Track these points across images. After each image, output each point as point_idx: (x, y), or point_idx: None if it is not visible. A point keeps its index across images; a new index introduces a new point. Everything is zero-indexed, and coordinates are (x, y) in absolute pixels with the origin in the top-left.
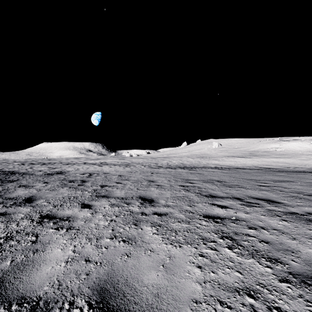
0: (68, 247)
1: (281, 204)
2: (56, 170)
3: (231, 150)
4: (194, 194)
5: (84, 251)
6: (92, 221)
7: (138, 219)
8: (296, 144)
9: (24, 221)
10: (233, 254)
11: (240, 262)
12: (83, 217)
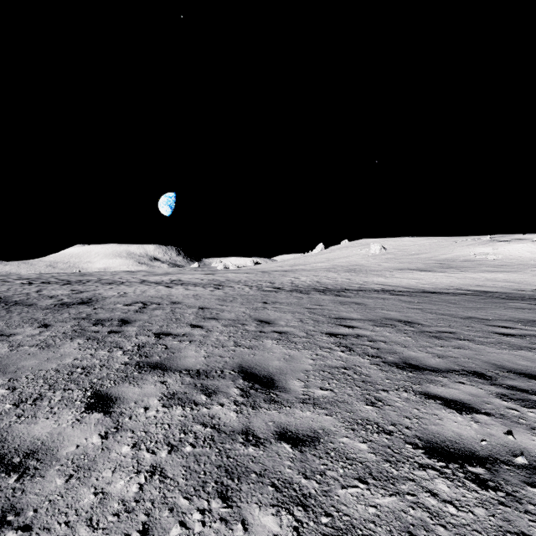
0: None
1: None
2: (83, 297)
3: (404, 259)
4: (367, 361)
5: None
6: (93, 475)
7: (235, 465)
8: (522, 246)
9: None
10: None
11: None
12: (73, 454)
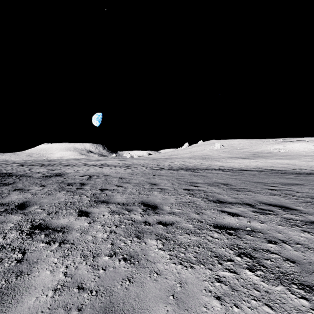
0: (58, 269)
1: (296, 211)
2: (55, 172)
3: (233, 151)
4: (200, 199)
5: (77, 274)
6: (89, 233)
7: (141, 230)
8: (300, 145)
9: (12, 233)
10: (256, 278)
11: (267, 290)
12: (79, 228)
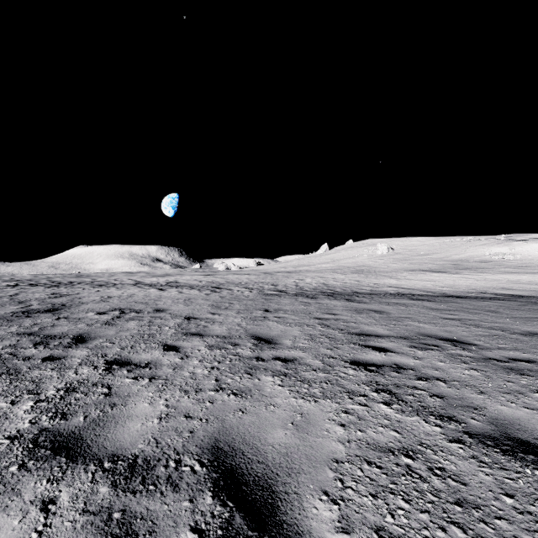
0: None
1: None
2: (57, 302)
3: (414, 259)
4: (437, 429)
5: None
6: None
7: None
8: None
9: None
10: None
11: None
12: None
